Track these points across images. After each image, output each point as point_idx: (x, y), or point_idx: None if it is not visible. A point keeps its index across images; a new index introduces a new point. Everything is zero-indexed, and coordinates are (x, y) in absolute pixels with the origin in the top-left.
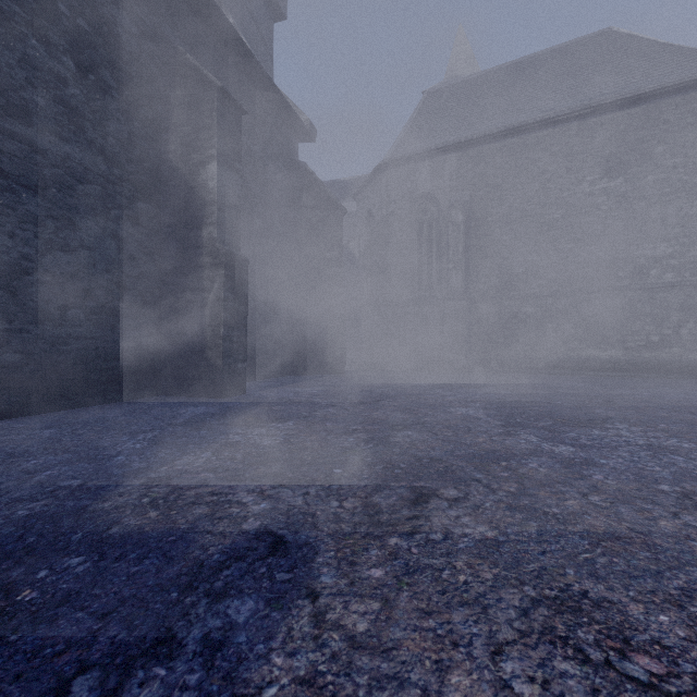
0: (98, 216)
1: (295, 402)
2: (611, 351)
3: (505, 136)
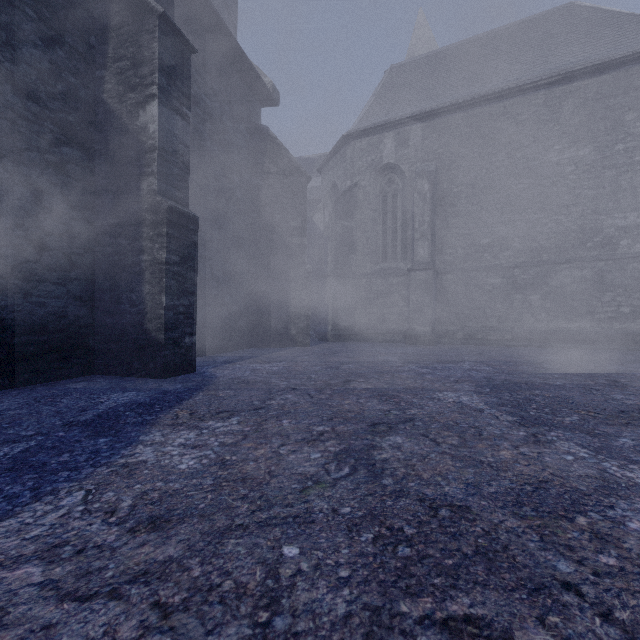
0: (4, 157)
1: (249, 384)
2: (580, 322)
3: (471, 106)
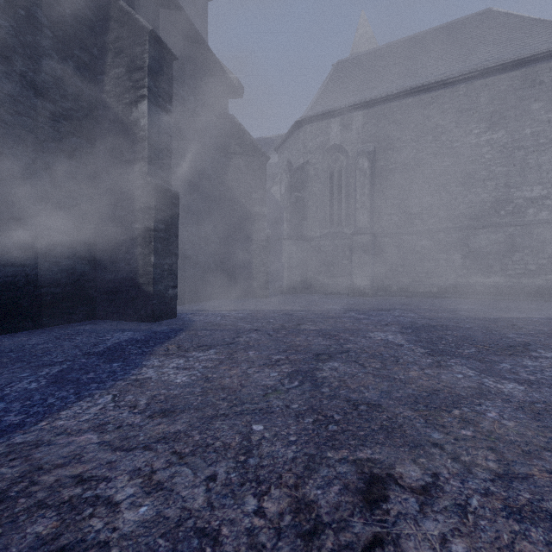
0: (29, 147)
1: (221, 326)
2: (494, 278)
3: (404, 96)
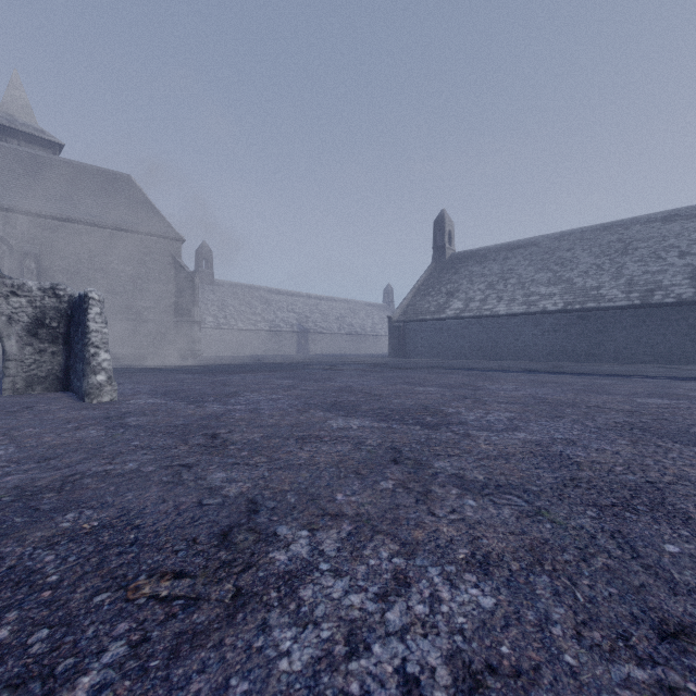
0: None
1: None
2: (127, 349)
3: (67, 222)
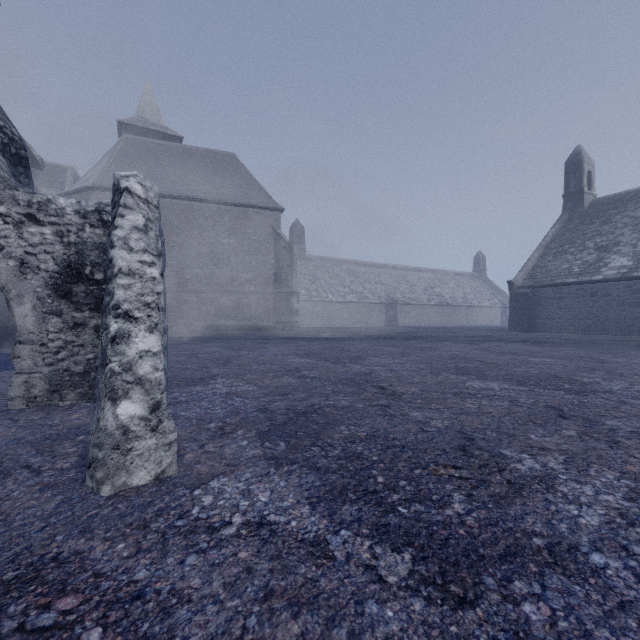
0: None
1: None
2: (231, 321)
3: (181, 199)
